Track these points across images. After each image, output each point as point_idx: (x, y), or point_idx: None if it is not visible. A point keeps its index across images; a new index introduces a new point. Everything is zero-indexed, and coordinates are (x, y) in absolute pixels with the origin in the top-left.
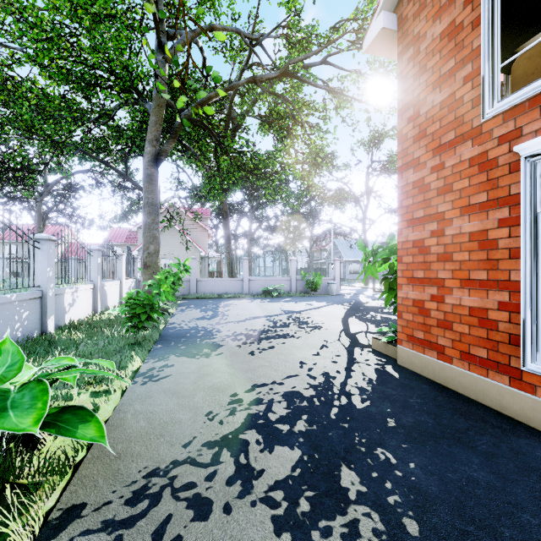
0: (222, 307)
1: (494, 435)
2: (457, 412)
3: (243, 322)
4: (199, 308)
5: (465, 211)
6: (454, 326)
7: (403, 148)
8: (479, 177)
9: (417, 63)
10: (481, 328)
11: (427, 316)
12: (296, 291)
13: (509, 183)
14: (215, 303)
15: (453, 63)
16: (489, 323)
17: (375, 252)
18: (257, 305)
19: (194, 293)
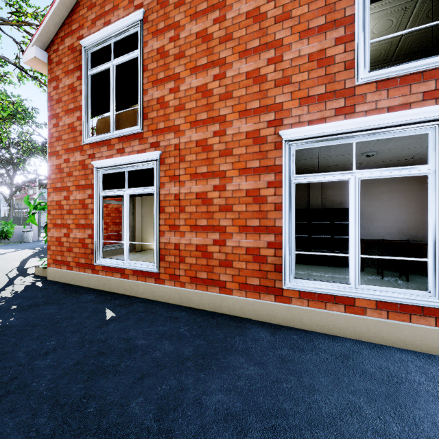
0: None
1: (75, 296)
2: (64, 293)
3: None
4: None
5: (78, 188)
6: (74, 249)
7: (51, 141)
8: (83, 172)
9: (58, 93)
10: (83, 248)
11: (62, 246)
12: None
13: (92, 178)
14: None
15: (73, 106)
16: (86, 245)
17: (36, 206)
18: None
19: None
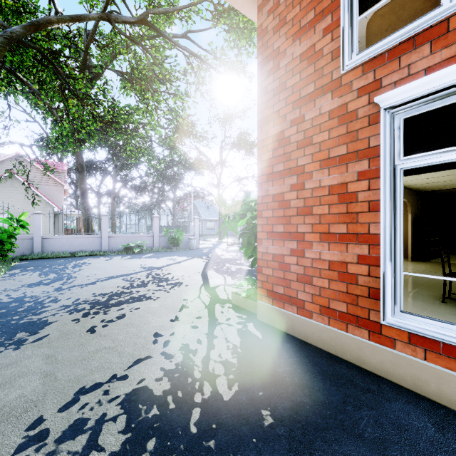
0: (72, 267)
1: (369, 405)
2: (327, 378)
3: (92, 285)
4: (38, 271)
5: (325, 164)
6: (314, 281)
7: (263, 101)
8: (339, 130)
9: (277, 16)
10: (341, 282)
11: (287, 271)
12: (159, 246)
13: (368, 136)
14: (64, 262)
15: (313, 15)
16: (349, 277)
17: (235, 207)
18: (115, 263)
19: (39, 253)
